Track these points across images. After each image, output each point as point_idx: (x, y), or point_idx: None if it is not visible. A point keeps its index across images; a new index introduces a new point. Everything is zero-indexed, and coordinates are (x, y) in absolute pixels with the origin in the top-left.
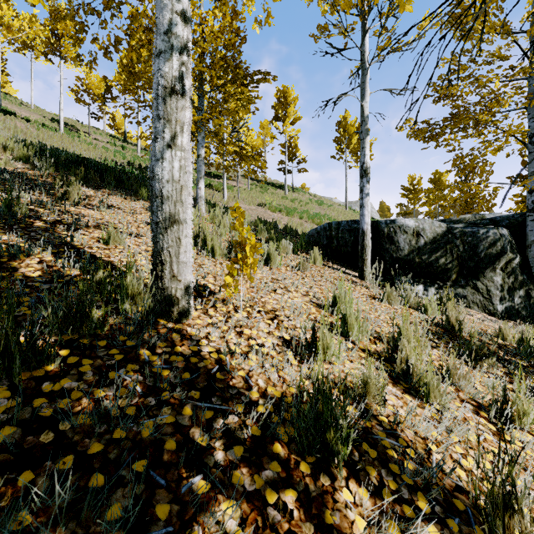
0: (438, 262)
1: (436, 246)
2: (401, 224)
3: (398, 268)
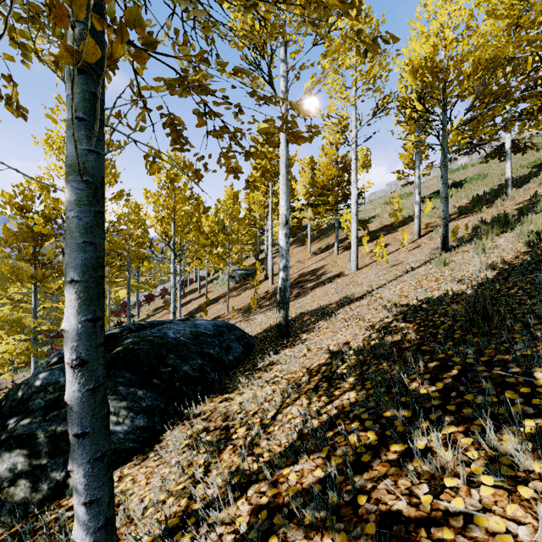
0: None
1: None
2: None
3: None
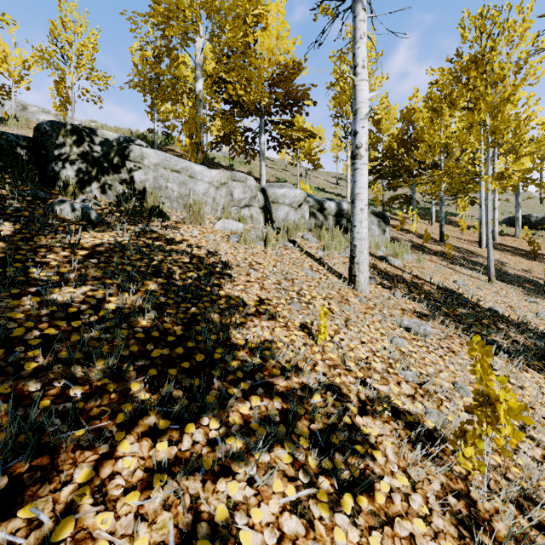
0: (543, 224)
1: (543, 220)
2: (532, 215)
3: (531, 226)
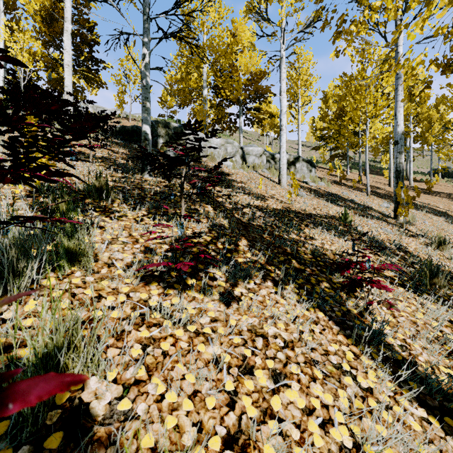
0: None
1: None
2: (449, 167)
3: (449, 176)
